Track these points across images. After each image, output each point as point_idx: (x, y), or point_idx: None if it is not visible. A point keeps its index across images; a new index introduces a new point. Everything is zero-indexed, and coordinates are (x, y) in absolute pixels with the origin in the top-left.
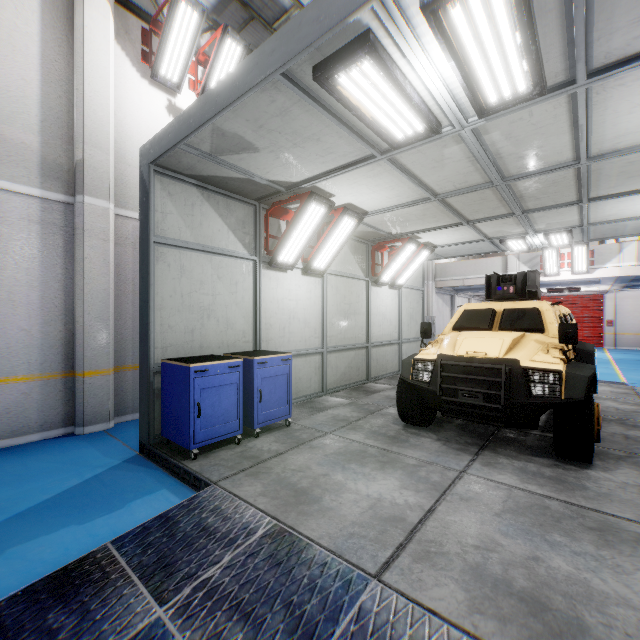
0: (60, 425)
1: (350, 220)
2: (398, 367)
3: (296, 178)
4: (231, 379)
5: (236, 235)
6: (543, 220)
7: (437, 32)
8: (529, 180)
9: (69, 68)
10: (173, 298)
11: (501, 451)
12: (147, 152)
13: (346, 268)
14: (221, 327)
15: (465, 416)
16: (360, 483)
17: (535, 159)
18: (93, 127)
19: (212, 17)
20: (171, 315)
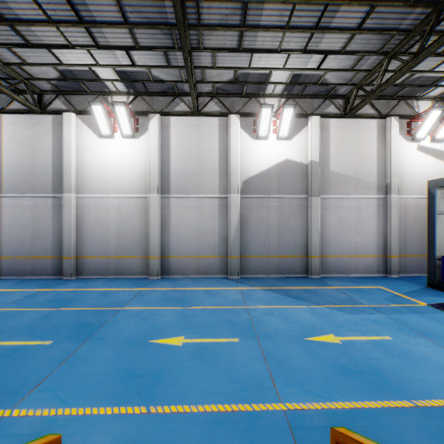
0: (381, 273)
1: None
2: None
3: None
4: None
5: None
6: None
7: None
8: None
9: (384, 151)
10: (441, 233)
11: None
12: (432, 183)
13: None
14: None
15: None
16: None
17: None
18: (393, 170)
19: (437, 96)
20: (440, 239)
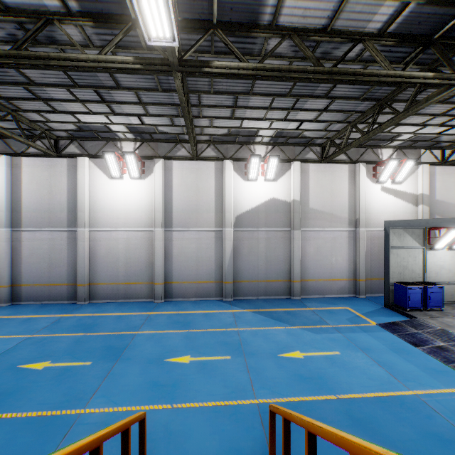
0: (352, 293)
1: None
2: None
3: None
4: (419, 291)
5: (415, 240)
6: None
7: None
8: None
9: (354, 191)
10: (395, 263)
11: None
12: (388, 223)
13: None
14: (410, 272)
15: None
16: None
17: None
18: (361, 207)
19: (397, 145)
20: (394, 268)
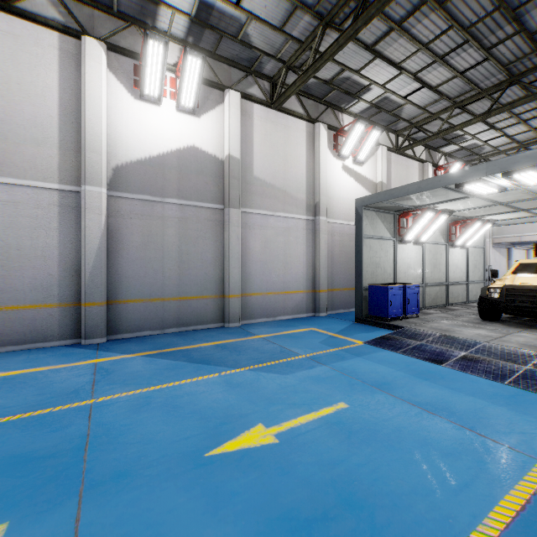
0: (310, 312)
1: (444, 216)
2: (466, 299)
3: (423, 204)
4: (399, 293)
5: (387, 229)
6: None
7: (507, 179)
8: None
9: (313, 163)
10: (367, 259)
11: None
12: (360, 202)
13: (434, 239)
14: (382, 272)
15: (518, 312)
16: (468, 330)
17: None
18: (322, 187)
19: (358, 114)
20: (367, 266)
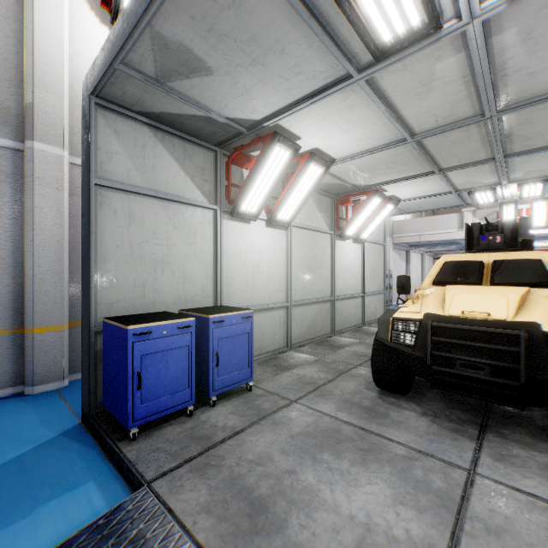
0: (9, 384)
1: (316, 167)
2: (361, 320)
3: (258, 114)
4: (181, 341)
5: (194, 182)
6: (522, 167)
7: None
8: (527, 111)
9: (19, 7)
10: (120, 248)
11: (508, 434)
12: (88, 82)
13: (311, 221)
14: (177, 281)
15: (462, 390)
16: (338, 490)
17: (546, 77)
18: (45, 69)
19: None
20: (118, 267)
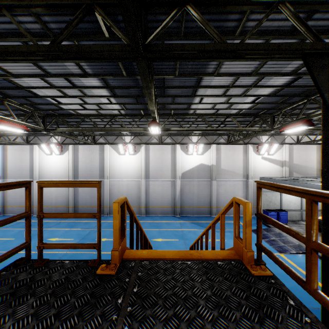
0: None
1: None
2: None
3: None
4: (274, 214)
5: None
6: None
7: None
8: None
9: (246, 159)
10: (264, 199)
11: None
12: (261, 179)
13: None
14: (273, 204)
15: None
16: None
17: None
18: (249, 168)
19: (271, 134)
20: (264, 202)
